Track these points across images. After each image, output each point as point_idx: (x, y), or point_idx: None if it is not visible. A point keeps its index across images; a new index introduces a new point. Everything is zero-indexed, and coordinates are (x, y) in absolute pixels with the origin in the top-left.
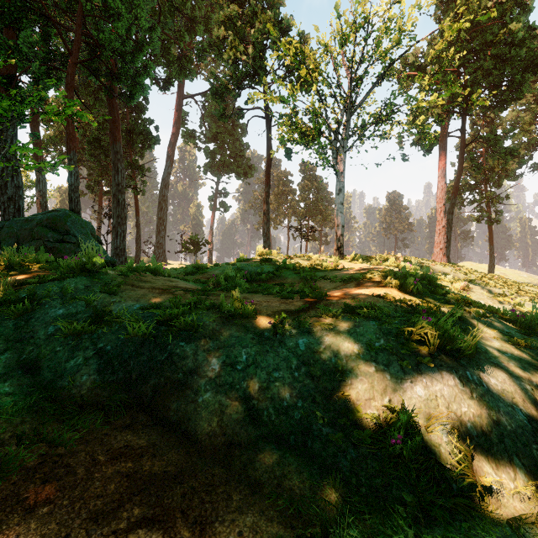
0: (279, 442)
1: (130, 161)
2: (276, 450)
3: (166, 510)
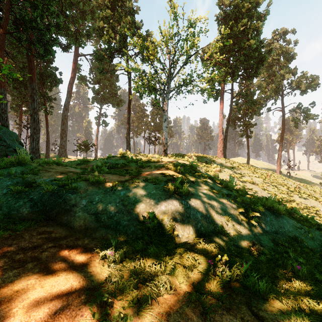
0: (107, 227)
1: (42, 93)
2: (105, 229)
3: (60, 244)
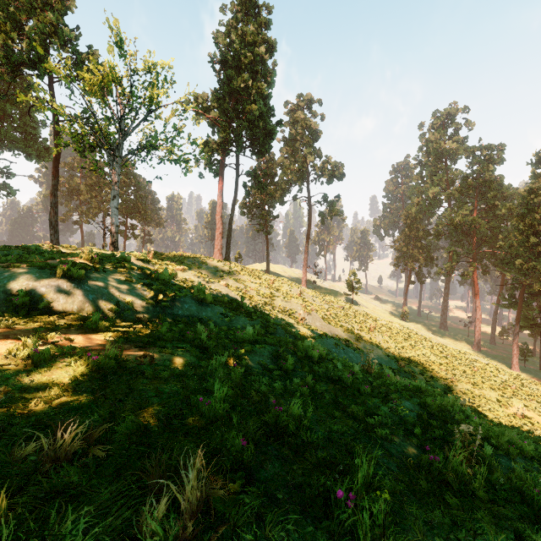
0: None
1: None
2: None
3: None
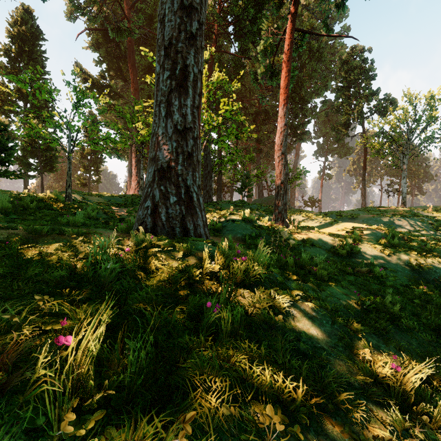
0: None
1: None
2: None
3: None
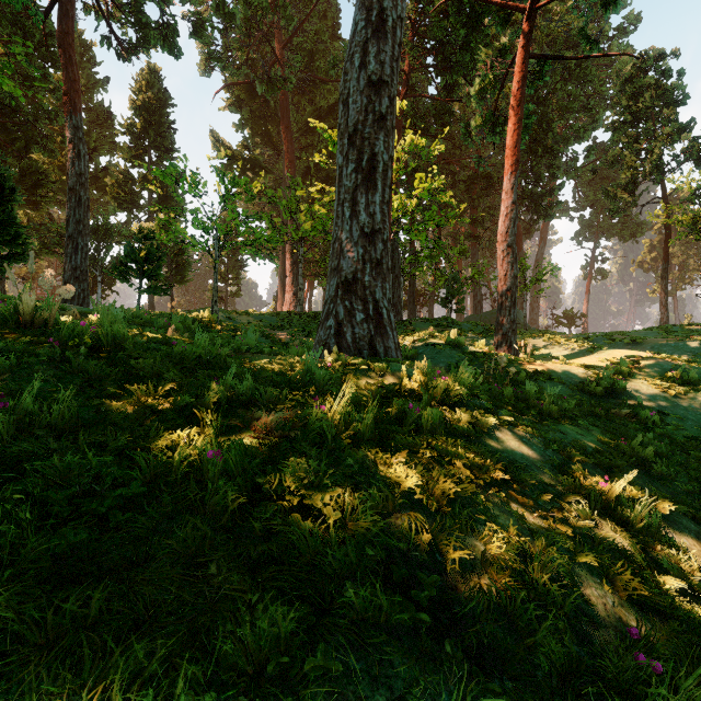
0: None
1: None
2: None
3: None
